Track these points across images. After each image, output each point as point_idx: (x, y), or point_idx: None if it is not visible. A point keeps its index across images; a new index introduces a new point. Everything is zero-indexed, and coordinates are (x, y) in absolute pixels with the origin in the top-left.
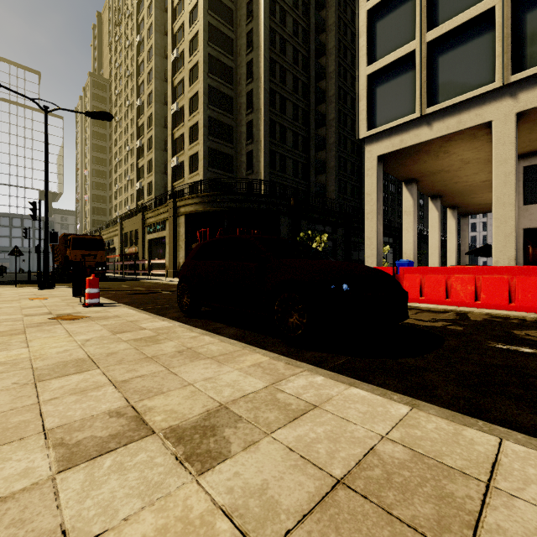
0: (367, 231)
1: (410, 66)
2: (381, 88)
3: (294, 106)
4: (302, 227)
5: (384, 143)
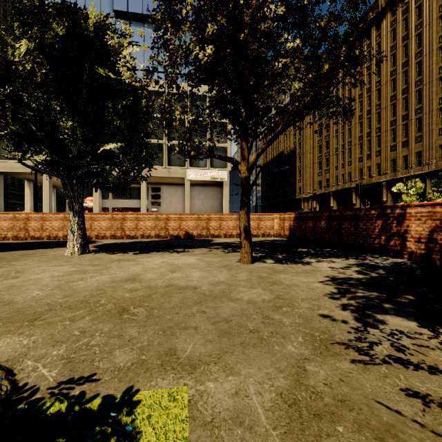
0: None
1: None
2: (2, 142)
3: None
4: None
5: (3, 167)
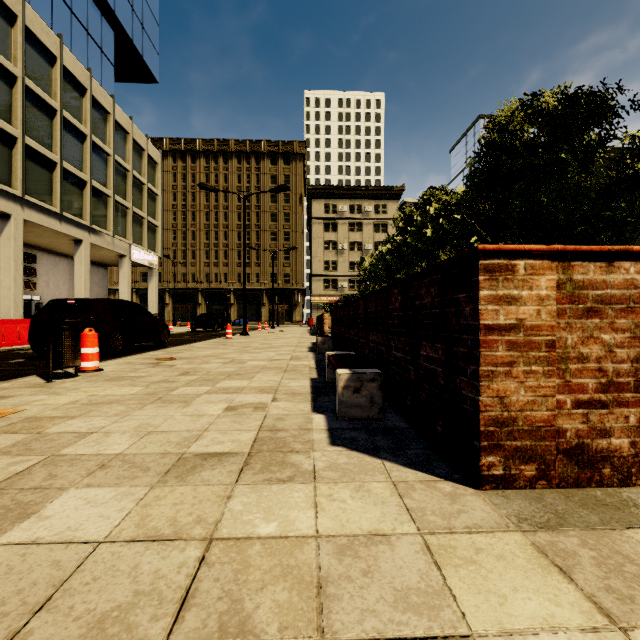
0: None
1: None
2: None
3: None
4: None
5: None
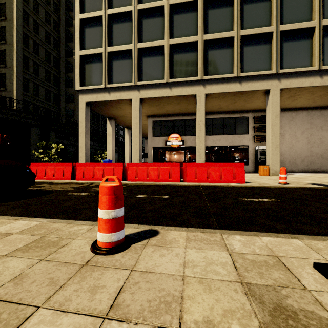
0: (80, 142)
1: (101, 60)
2: (88, 65)
3: (46, 51)
4: (51, 136)
5: (89, 96)
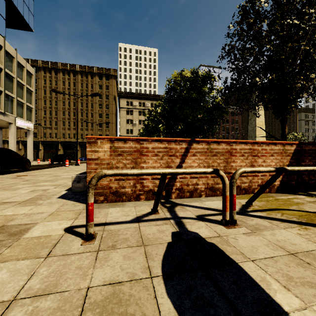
0: None
1: None
2: None
3: None
4: None
5: None
